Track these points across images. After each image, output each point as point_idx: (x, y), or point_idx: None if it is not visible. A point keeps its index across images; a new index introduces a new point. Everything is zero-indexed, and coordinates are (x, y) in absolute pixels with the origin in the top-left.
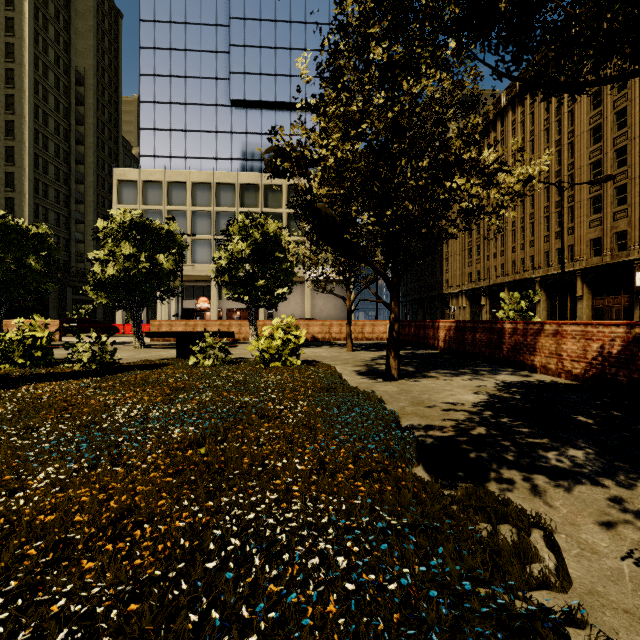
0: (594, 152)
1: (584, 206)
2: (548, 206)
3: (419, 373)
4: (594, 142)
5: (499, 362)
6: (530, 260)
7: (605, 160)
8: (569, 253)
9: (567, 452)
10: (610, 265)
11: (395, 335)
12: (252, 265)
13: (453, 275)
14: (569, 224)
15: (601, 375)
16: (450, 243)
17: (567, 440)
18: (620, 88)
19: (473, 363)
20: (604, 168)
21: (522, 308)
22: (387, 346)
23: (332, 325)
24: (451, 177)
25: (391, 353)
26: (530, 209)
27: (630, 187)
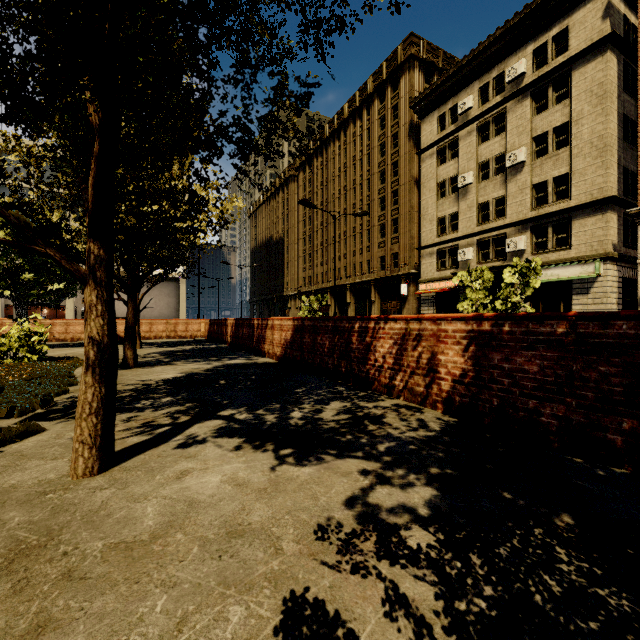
0: (381, 190)
1: (376, 231)
2: (355, 227)
3: (167, 362)
4: (381, 182)
5: (252, 351)
6: (344, 270)
7: (387, 198)
8: (368, 266)
9: (161, 399)
10: (389, 278)
11: (130, 329)
12: (18, 256)
13: (292, 279)
14: (368, 243)
15: (286, 355)
16: (290, 249)
17: (179, 393)
18: (395, 146)
19: (234, 353)
20: (386, 204)
21: (315, 309)
22: (124, 339)
23: (141, 324)
24: (157, 202)
25: (127, 345)
26: (344, 228)
27: (400, 221)
